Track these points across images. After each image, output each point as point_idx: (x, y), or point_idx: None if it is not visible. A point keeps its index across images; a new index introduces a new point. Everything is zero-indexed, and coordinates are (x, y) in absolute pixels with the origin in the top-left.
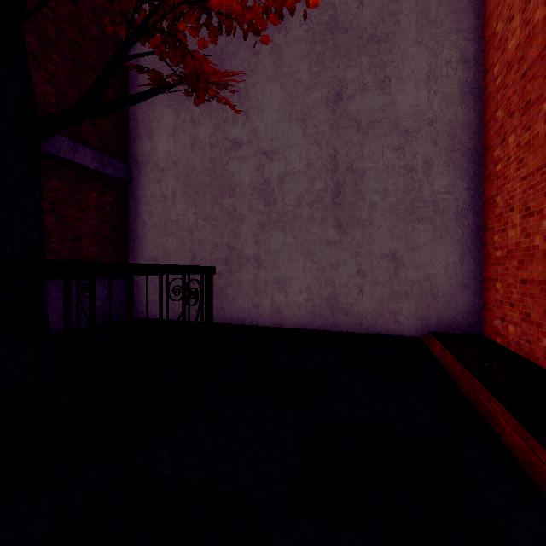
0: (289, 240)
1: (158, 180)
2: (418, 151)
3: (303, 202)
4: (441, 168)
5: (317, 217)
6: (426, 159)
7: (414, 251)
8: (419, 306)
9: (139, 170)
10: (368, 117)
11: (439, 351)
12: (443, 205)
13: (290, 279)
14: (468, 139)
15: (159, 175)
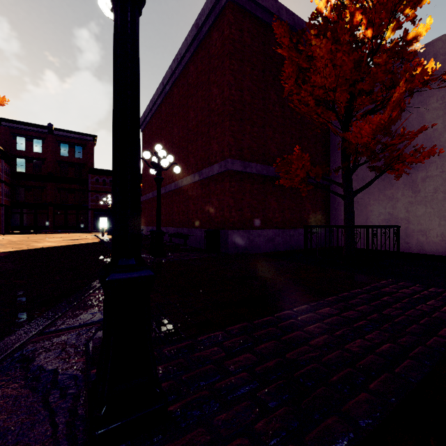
0: (429, 210)
1: None
2: None
3: (438, 191)
4: None
5: None
6: None
7: None
8: None
9: (335, 179)
10: None
11: None
12: None
13: (429, 230)
14: None
15: None
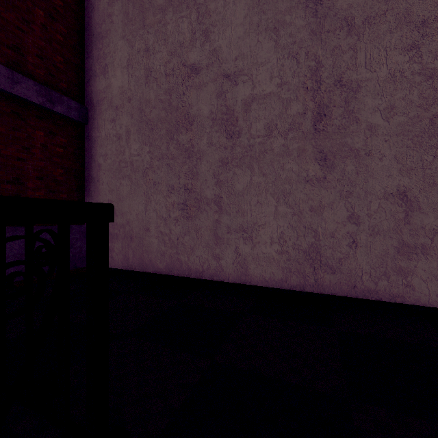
0: (257, 178)
1: (112, 119)
2: None
3: (274, 131)
4: None
5: (293, 148)
6: None
7: (435, 188)
8: None
9: (94, 110)
10: (364, 12)
11: None
12: None
13: (258, 226)
14: None
15: (113, 113)
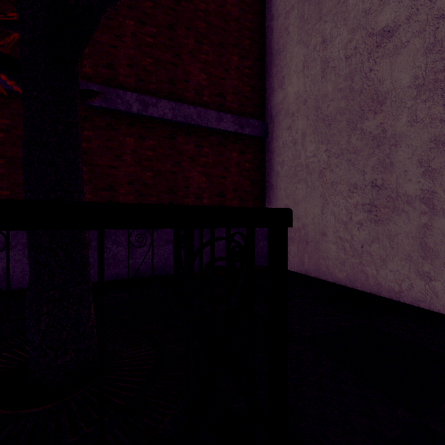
0: None
1: (288, 126)
2: None
3: None
4: None
5: None
6: None
7: None
8: None
9: (273, 123)
10: None
11: None
12: None
13: None
14: None
15: (289, 121)
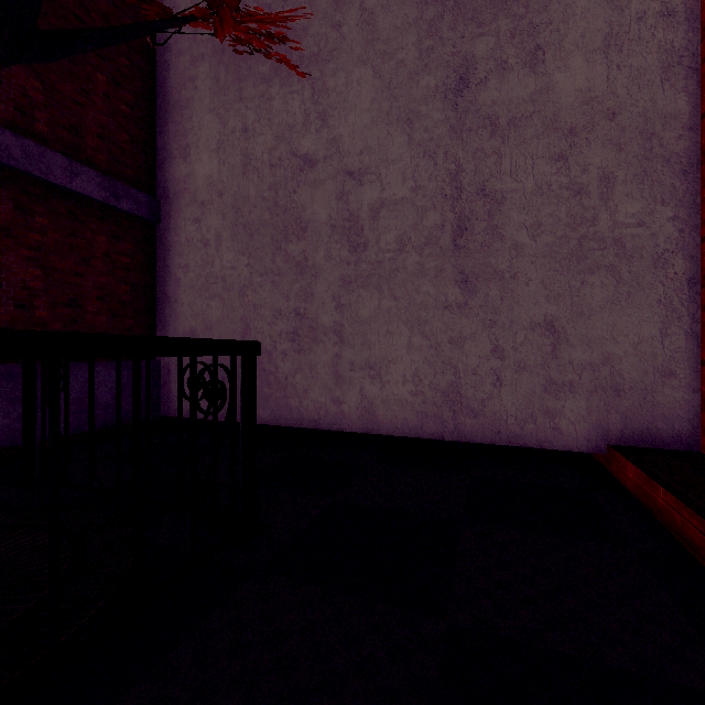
0: (387, 303)
1: (196, 218)
2: (591, 161)
3: (408, 246)
4: (629, 186)
5: (430, 267)
6: (605, 174)
7: (584, 318)
8: (592, 405)
9: (170, 204)
10: (509, 111)
11: (637, 482)
12: (632, 244)
13: (388, 362)
14: (675, 138)
15: (197, 211)
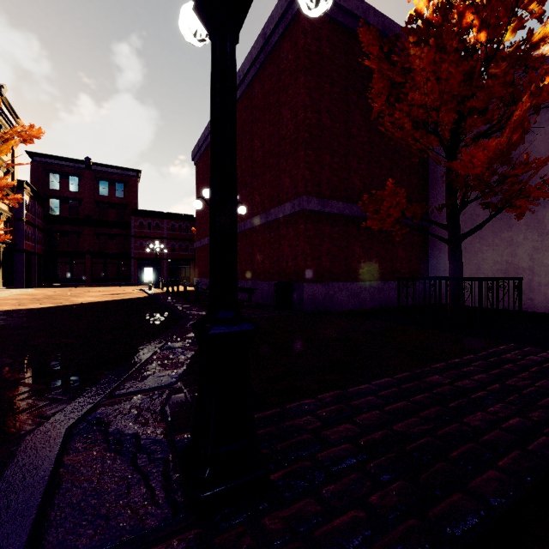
0: None
1: None
2: None
3: None
4: None
5: None
6: None
7: None
8: None
9: (436, 219)
10: None
11: None
12: None
13: None
14: None
15: None
